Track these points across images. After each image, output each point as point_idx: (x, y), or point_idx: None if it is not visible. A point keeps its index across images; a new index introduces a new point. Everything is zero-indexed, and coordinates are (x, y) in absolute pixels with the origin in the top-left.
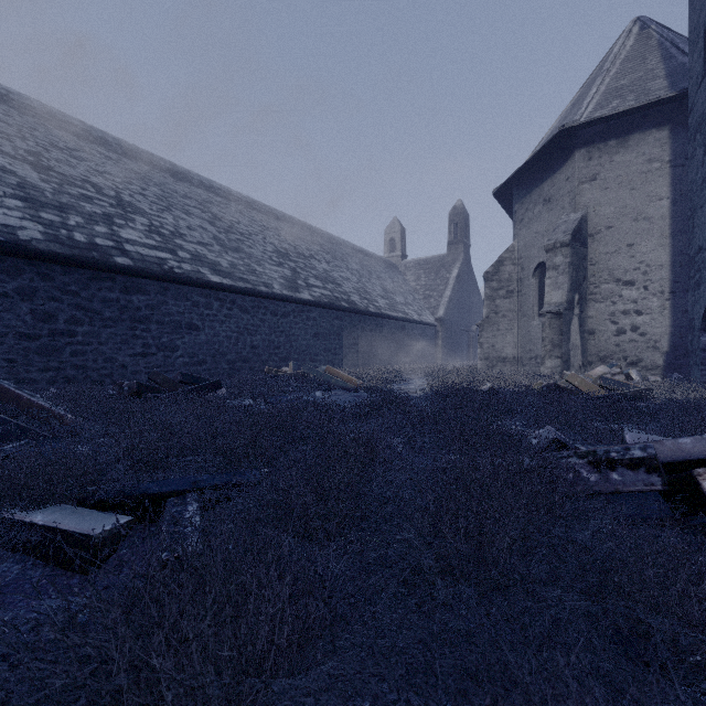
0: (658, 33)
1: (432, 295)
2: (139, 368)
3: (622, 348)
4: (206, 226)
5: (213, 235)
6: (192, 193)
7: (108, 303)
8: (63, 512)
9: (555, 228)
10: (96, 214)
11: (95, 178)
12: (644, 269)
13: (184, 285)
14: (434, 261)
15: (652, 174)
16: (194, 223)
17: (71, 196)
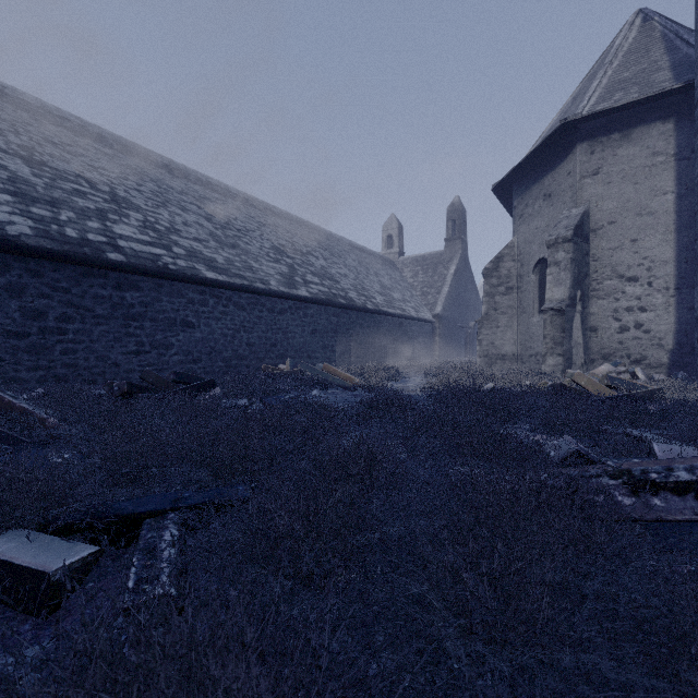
0: (661, 25)
1: (430, 291)
2: (132, 367)
3: (626, 345)
4: (203, 222)
5: (209, 231)
6: (189, 189)
7: (100, 300)
8: (21, 540)
9: (556, 224)
10: (89, 209)
11: (89, 173)
12: (648, 265)
13: (179, 281)
14: (431, 258)
15: (656, 168)
16: (190, 219)
17: (63, 191)
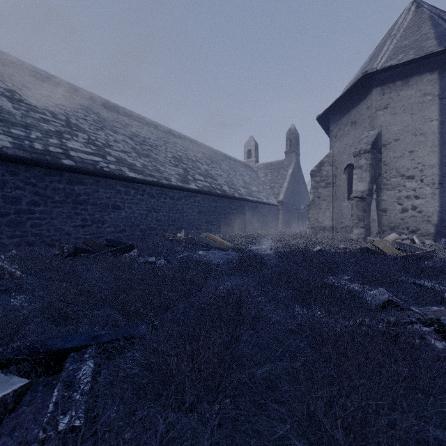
0: (428, 10)
1: (275, 186)
2: (79, 235)
3: (405, 221)
4: (127, 140)
5: (131, 146)
6: (119, 119)
7: (57, 191)
8: None
9: (359, 141)
10: (51, 131)
11: (52, 107)
12: (421, 168)
13: (111, 179)
14: (276, 164)
15: (426, 104)
16: (119, 138)
17: (34, 119)
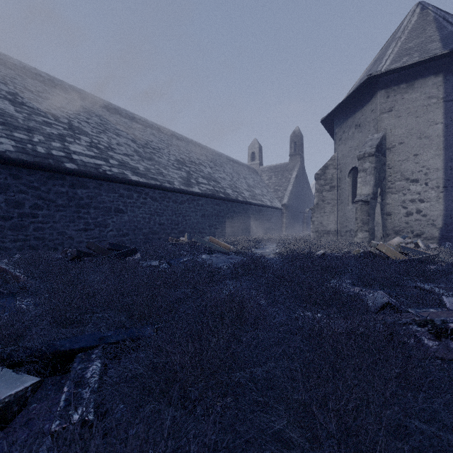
0: (433, 12)
1: (280, 189)
2: (82, 239)
3: (410, 224)
4: (130, 143)
5: (134, 149)
6: (121, 122)
7: (60, 195)
8: None
9: (364, 144)
10: (53, 134)
11: (54, 110)
12: (425, 171)
13: (113, 182)
14: (280, 167)
15: (431, 107)
16: (122, 141)
17: (36, 122)
